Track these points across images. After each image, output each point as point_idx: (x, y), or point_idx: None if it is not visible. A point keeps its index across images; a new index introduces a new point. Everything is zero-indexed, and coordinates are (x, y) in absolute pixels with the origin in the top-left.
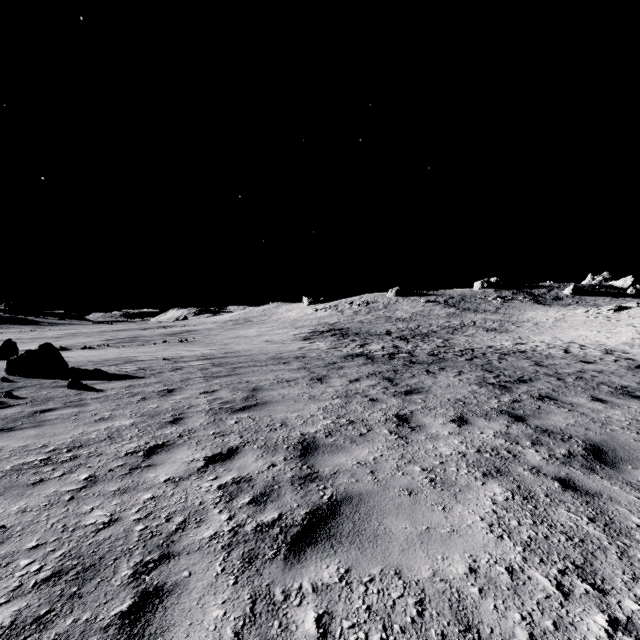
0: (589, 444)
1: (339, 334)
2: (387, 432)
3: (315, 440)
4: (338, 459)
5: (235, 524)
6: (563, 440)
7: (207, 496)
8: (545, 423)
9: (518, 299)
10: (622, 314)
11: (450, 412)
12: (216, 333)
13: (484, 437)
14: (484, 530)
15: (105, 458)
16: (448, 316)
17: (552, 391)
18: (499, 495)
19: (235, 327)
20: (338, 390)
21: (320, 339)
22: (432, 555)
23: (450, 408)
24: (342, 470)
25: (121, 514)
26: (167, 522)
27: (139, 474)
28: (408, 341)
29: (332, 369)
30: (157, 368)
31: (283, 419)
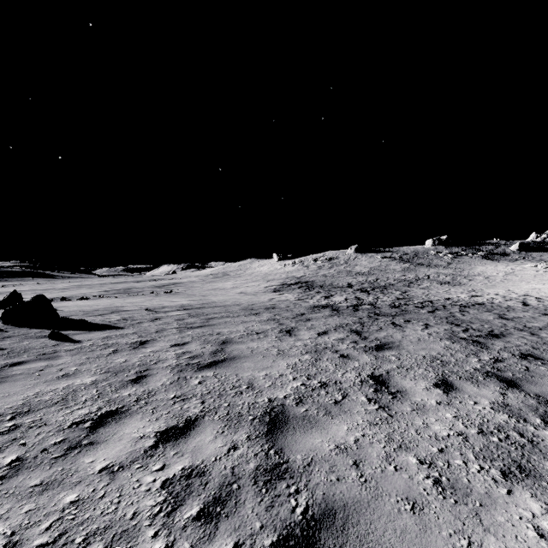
0: None
1: (305, 286)
2: (365, 399)
3: (284, 409)
4: (312, 440)
5: None
6: None
7: (145, 501)
8: (545, 390)
9: (467, 255)
10: None
11: (430, 373)
12: (197, 285)
13: (481, 410)
14: None
15: (46, 430)
16: (403, 270)
17: (532, 348)
18: (541, 517)
19: (214, 280)
20: (307, 344)
21: (288, 291)
22: None
23: (428, 368)
24: (318, 459)
25: (25, 533)
26: None
27: (74, 457)
28: (368, 293)
29: (300, 321)
30: (138, 318)
31: (250, 379)
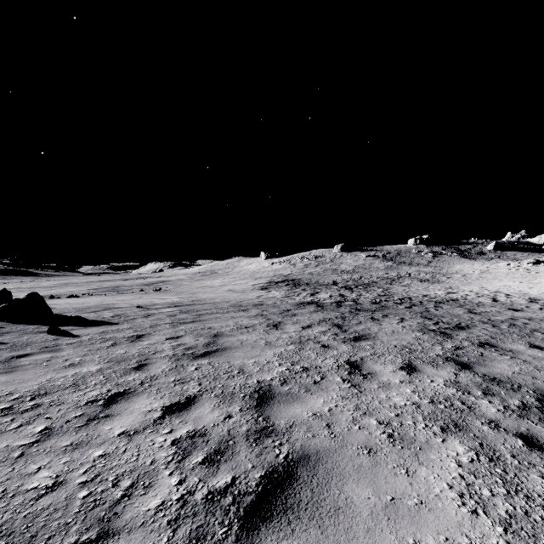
0: (540, 394)
1: (292, 284)
2: (340, 380)
3: (271, 388)
4: (293, 410)
5: (185, 490)
6: (513, 390)
7: (159, 453)
8: (491, 371)
9: (447, 254)
10: (540, 267)
11: (398, 359)
12: (186, 283)
13: (435, 386)
14: (455, 502)
15: (65, 407)
16: (386, 268)
17: (490, 338)
18: (463, 455)
19: (203, 278)
20: (292, 336)
21: (275, 288)
22: (402, 538)
23: (398, 355)
24: (298, 423)
25: (67, 476)
26: (113, 487)
27: (95, 426)
28: (352, 290)
29: (286, 316)
30: (131, 315)
31: (241, 366)
